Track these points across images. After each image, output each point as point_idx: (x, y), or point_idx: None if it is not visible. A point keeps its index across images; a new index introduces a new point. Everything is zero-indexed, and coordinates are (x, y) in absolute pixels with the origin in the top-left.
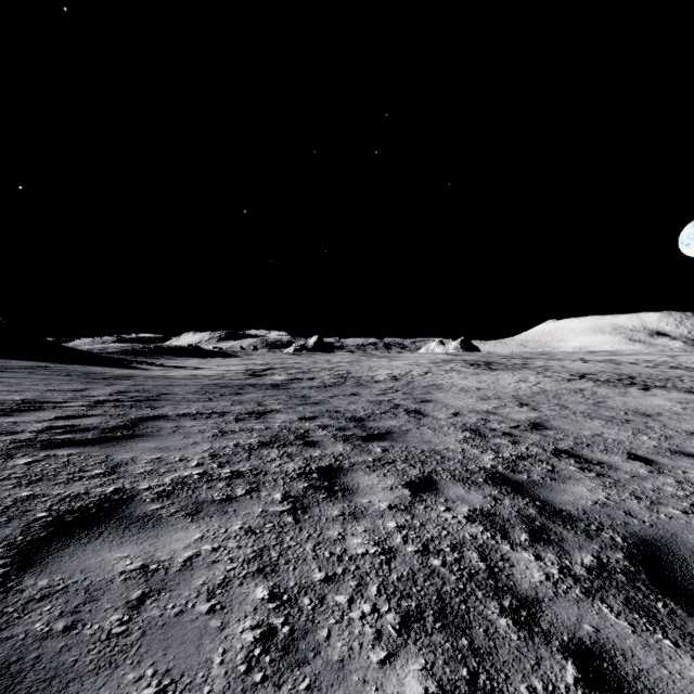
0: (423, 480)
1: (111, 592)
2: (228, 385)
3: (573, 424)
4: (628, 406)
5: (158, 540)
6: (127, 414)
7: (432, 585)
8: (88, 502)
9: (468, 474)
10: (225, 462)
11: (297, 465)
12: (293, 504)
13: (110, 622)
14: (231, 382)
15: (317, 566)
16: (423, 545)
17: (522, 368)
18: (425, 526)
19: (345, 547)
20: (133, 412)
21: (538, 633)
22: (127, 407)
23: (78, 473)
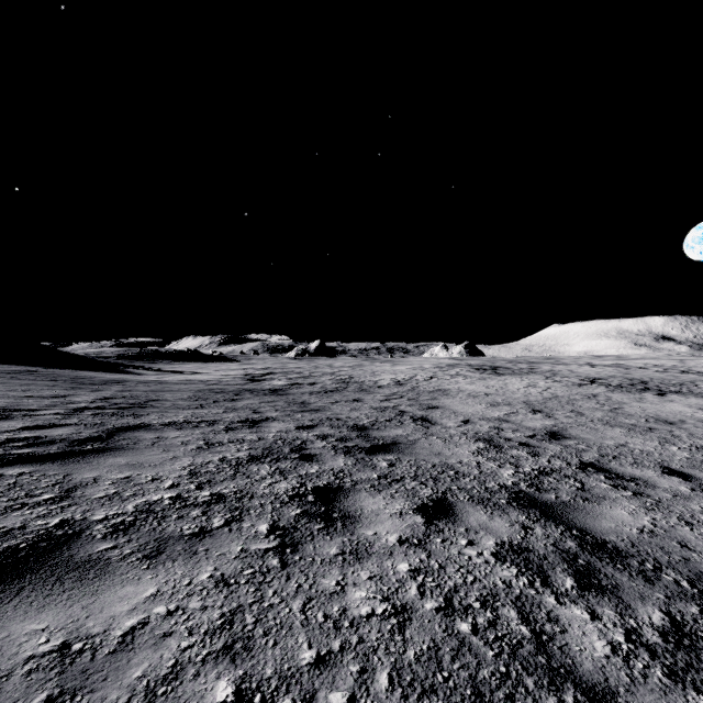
0: (437, 503)
1: (0, 698)
2: (223, 390)
3: (593, 433)
4: (647, 412)
5: (96, 599)
6: (105, 424)
7: (463, 667)
8: (19, 541)
9: (488, 494)
10: (205, 482)
11: (290, 485)
12: (281, 539)
13: None
14: (227, 387)
15: (306, 639)
16: (445, 600)
17: (529, 372)
18: (445, 569)
19: (344, 604)
20: (113, 421)
21: None
22: (107, 415)
23: (22, 499)
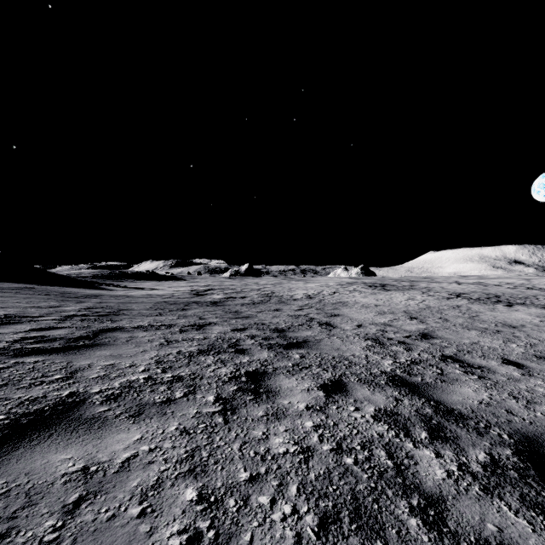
0: (335, 383)
1: (50, 496)
2: (176, 302)
3: (454, 334)
4: (497, 319)
5: (101, 441)
6: (90, 327)
7: (346, 483)
8: (44, 405)
9: (372, 377)
10: (167, 368)
11: (229, 370)
12: (223, 406)
13: (43, 529)
14: (179, 300)
15: (242, 466)
16: (337, 444)
17: (410, 289)
18: (338, 425)
19: (268, 446)
20: (96, 325)
21: (447, 534)
22: (91, 320)
23: (40, 378)
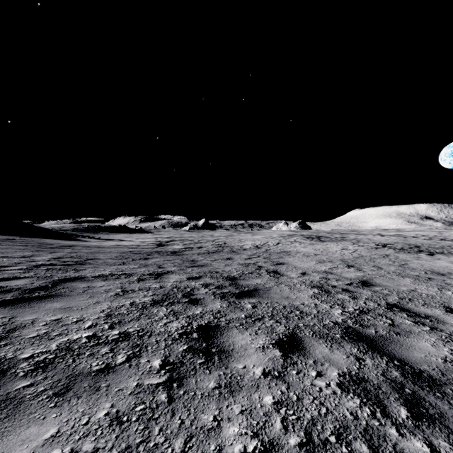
0: (290, 338)
1: None
2: (140, 252)
3: (391, 281)
4: (424, 267)
5: None
6: (52, 276)
7: None
8: None
9: (326, 330)
10: (116, 322)
11: (180, 324)
12: (170, 374)
13: None
14: (143, 250)
15: None
16: (305, 434)
17: (341, 240)
18: (302, 400)
19: (220, 442)
20: (59, 274)
21: None
22: (56, 270)
23: None
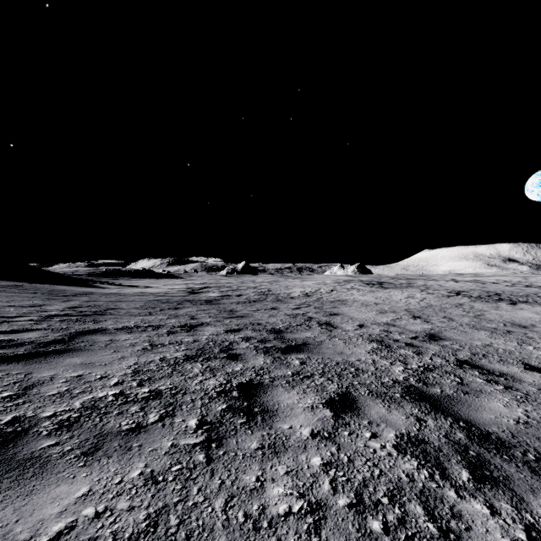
0: (342, 397)
1: None
2: (169, 301)
3: (463, 335)
4: (504, 318)
5: (29, 501)
6: (69, 328)
7: None
8: None
9: (385, 388)
10: (145, 379)
11: (218, 382)
12: (207, 434)
13: None
14: (172, 298)
15: None
16: (356, 495)
17: (408, 286)
18: (354, 462)
19: (263, 502)
20: (76, 326)
21: None
22: (72, 321)
23: None
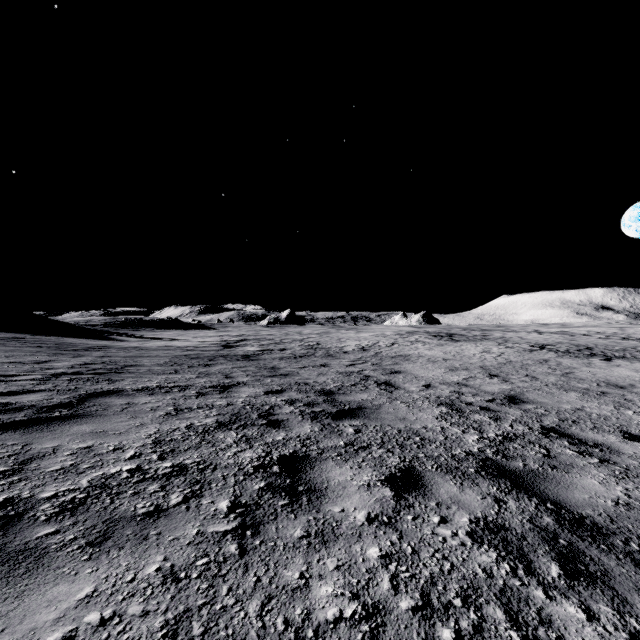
0: (405, 473)
1: None
2: (199, 356)
3: (549, 397)
4: (597, 377)
5: (19, 604)
6: (78, 389)
7: None
8: None
9: (456, 462)
10: (168, 451)
11: (255, 454)
12: (241, 519)
13: None
14: (203, 353)
15: None
16: (422, 596)
17: (482, 339)
18: (419, 554)
19: (308, 604)
20: (87, 386)
21: None
22: (83, 380)
23: None
